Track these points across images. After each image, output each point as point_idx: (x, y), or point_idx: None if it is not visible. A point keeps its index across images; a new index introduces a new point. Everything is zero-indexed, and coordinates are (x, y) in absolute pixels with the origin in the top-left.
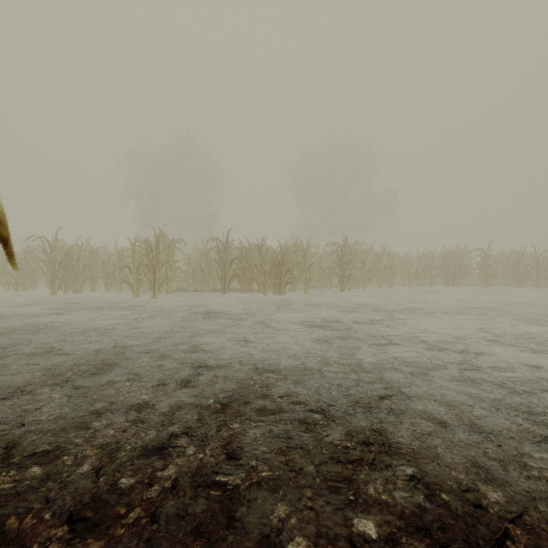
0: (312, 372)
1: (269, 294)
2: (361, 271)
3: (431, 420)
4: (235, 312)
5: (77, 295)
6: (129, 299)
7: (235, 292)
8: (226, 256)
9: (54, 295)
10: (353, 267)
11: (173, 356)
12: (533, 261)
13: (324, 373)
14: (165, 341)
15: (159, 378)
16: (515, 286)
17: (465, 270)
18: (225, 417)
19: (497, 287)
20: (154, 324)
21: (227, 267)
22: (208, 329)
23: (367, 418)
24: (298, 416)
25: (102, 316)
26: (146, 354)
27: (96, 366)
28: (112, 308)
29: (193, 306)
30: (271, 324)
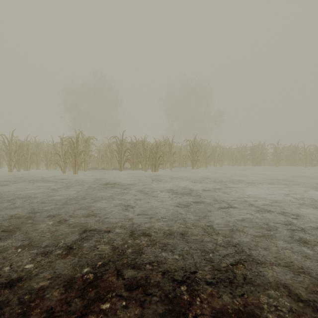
0: (177, 234)
1: (148, 171)
2: (204, 157)
3: (287, 290)
4: (125, 183)
5: (26, 172)
6: (59, 174)
7: (128, 170)
8: (122, 147)
9: (11, 172)
10: (199, 154)
11: (71, 220)
12: (303, 151)
13: (185, 235)
14: (70, 206)
15: (51, 243)
16: (293, 166)
17: (264, 156)
18: (95, 292)
19: (282, 166)
20: (67, 193)
21: (122, 154)
22: (104, 196)
23: (229, 289)
24: (165, 289)
25: (34, 186)
26: (50, 219)
27: (4, 230)
28: (44, 181)
29: (99, 179)
30: (147, 192)
